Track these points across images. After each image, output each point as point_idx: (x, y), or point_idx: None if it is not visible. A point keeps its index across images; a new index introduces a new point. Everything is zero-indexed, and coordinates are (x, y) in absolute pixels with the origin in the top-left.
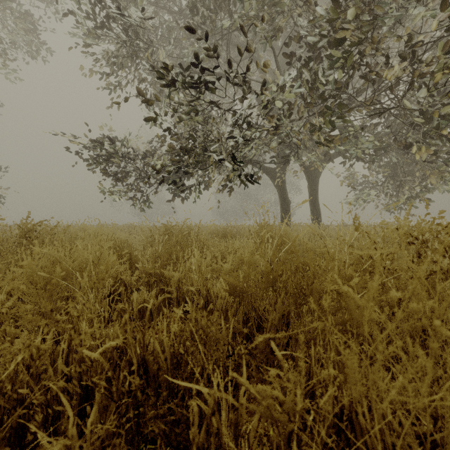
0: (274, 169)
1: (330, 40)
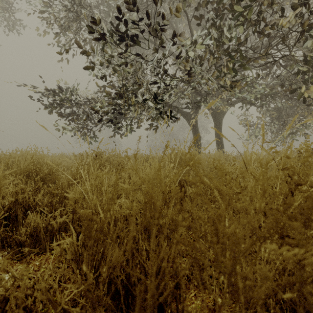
0: (189, 113)
1: (232, 2)
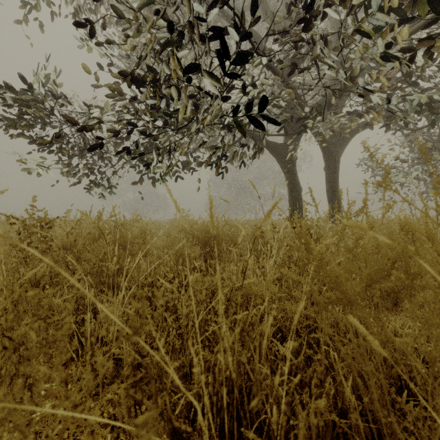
0: (281, 145)
1: None
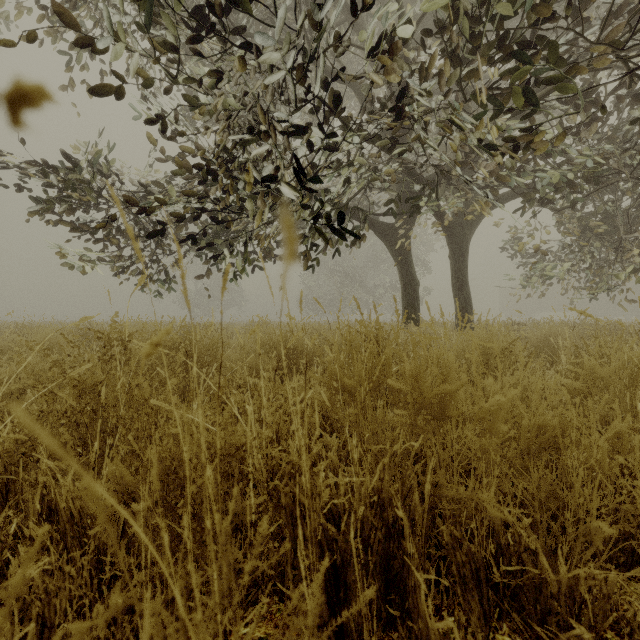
0: (391, 226)
1: None
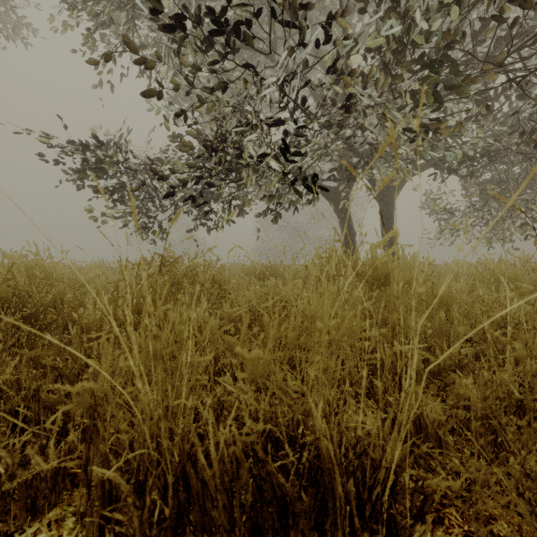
0: (334, 189)
1: None
